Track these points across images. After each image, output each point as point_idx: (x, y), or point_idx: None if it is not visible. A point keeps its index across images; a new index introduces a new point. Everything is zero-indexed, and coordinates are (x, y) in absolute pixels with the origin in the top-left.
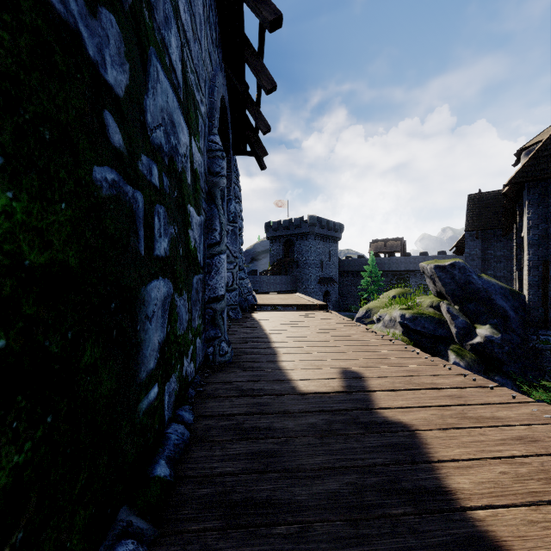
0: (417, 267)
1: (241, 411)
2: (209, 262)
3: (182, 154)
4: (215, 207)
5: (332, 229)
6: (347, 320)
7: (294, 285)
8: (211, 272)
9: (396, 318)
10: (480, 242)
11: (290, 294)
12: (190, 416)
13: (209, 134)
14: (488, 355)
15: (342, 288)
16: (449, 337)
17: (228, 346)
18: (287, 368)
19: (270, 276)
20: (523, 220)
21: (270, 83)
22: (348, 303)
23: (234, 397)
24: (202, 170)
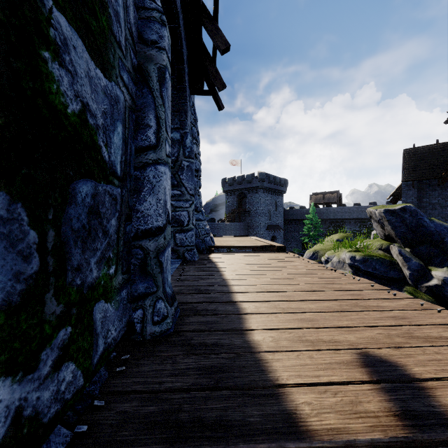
0: (351, 215)
1: None
2: (138, 174)
3: None
4: (149, 91)
5: (278, 184)
6: (313, 263)
7: (246, 231)
8: (141, 191)
9: (344, 260)
10: (416, 191)
11: (245, 237)
12: None
13: None
14: (446, 298)
15: (286, 234)
16: (401, 279)
17: (170, 304)
18: (263, 349)
19: (226, 223)
20: None
21: None
22: (291, 246)
23: None
24: (120, 13)
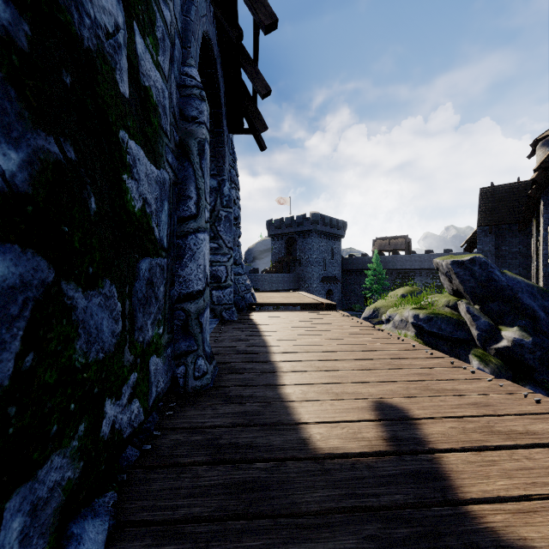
0: (422, 265)
1: (208, 509)
2: (180, 243)
3: (100, 25)
4: (190, 165)
5: (335, 227)
6: (362, 323)
7: (296, 283)
8: (183, 257)
9: (408, 319)
10: (494, 237)
11: (293, 293)
12: (102, 528)
13: (182, 65)
14: (516, 361)
15: (345, 287)
16: (469, 340)
17: (209, 362)
18: (292, 399)
19: (272, 275)
20: (548, 212)
21: (269, 16)
22: (351, 302)
23: (203, 463)
24: (166, 105)
